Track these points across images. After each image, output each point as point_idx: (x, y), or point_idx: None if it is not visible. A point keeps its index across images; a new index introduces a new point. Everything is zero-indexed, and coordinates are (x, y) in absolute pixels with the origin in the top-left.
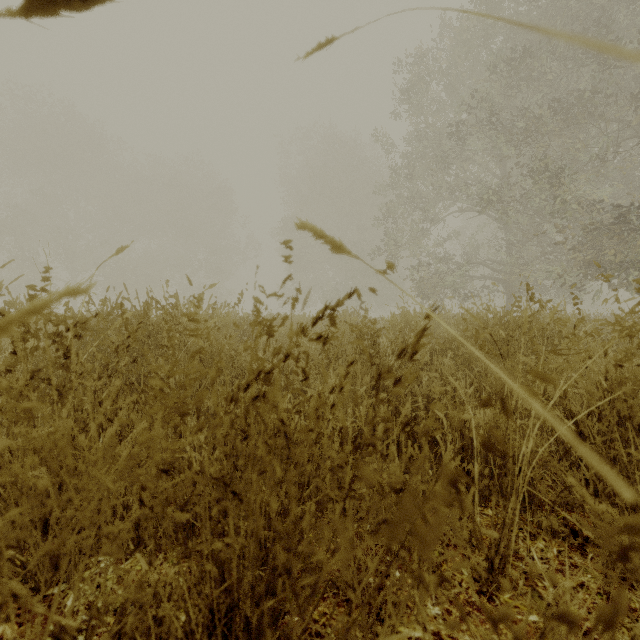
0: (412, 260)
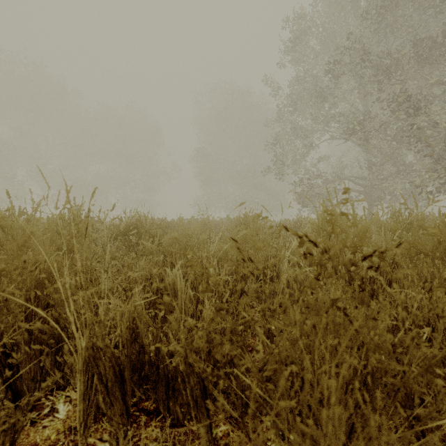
0: (291, 179)
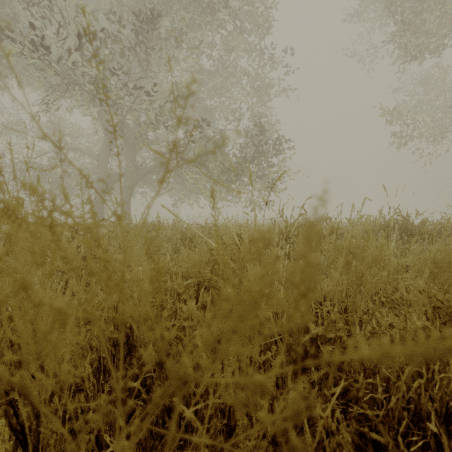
0: None
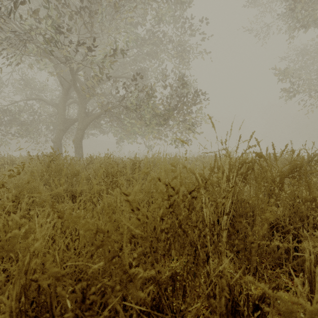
0: None
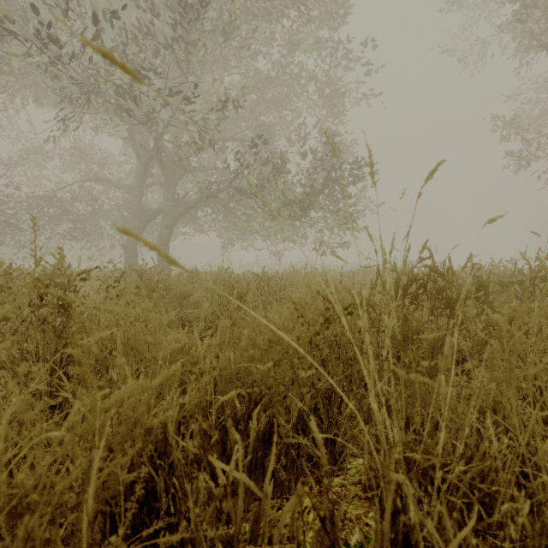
0: None
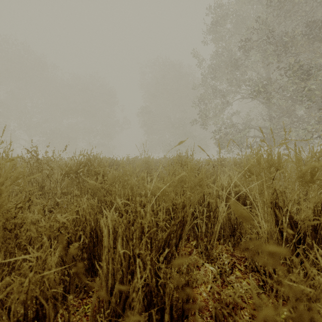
0: (211, 129)
